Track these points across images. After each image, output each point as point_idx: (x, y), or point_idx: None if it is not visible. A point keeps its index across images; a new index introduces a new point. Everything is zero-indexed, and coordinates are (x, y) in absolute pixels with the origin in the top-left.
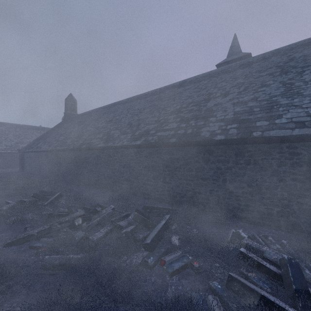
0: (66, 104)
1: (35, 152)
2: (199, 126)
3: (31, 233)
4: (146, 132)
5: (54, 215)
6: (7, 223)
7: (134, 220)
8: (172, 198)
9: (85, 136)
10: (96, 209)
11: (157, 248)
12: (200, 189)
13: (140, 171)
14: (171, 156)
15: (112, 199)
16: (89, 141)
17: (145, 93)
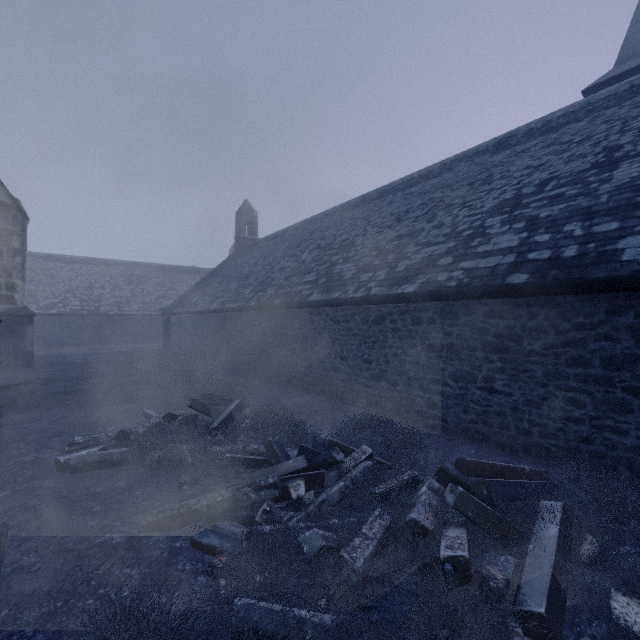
0: (239, 220)
1: (187, 314)
2: (606, 235)
3: (194, 504)
4: (426, 264)
5: (237, 462)
6: (145, 464)
7: (458, 511)
8: (515, 436)
9: (278, 280)
10: (333, 457)
11: (564, 631)
12: (622, 420)
13: (414, 358)
14: (512, 321)
15: (352, 424)
16: (287, 289)
17: (403, 179)
